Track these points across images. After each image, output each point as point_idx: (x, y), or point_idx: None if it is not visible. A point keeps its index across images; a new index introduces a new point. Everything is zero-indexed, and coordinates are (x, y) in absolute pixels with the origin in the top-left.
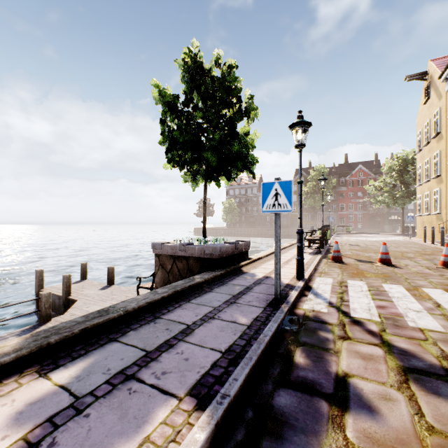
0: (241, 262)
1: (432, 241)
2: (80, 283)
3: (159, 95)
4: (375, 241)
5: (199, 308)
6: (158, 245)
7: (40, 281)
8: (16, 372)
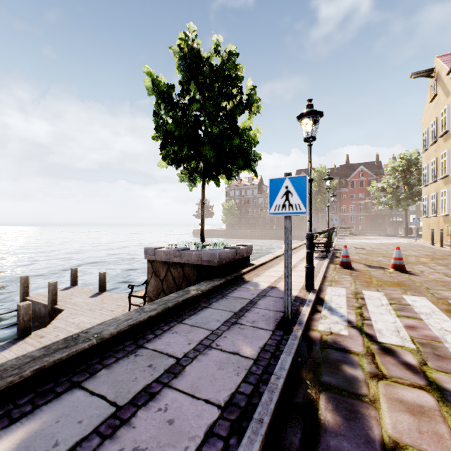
0: (243, 268)
1: (440, 244)
2: (70, 290)
3: (152, 85)
4: (380, 243)
5: (194, 331)
6: (151, 250)
7: (25, 288)
8: None
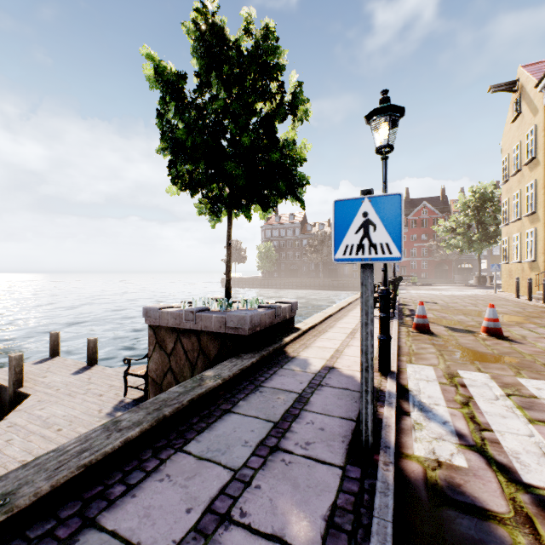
0: (285, 336)
1: (529, 296)
2: (46, 363)
3: (154, 74)
4: (453, 296)
5: (201, 474)
6: (153, 311)
7: None
8: None
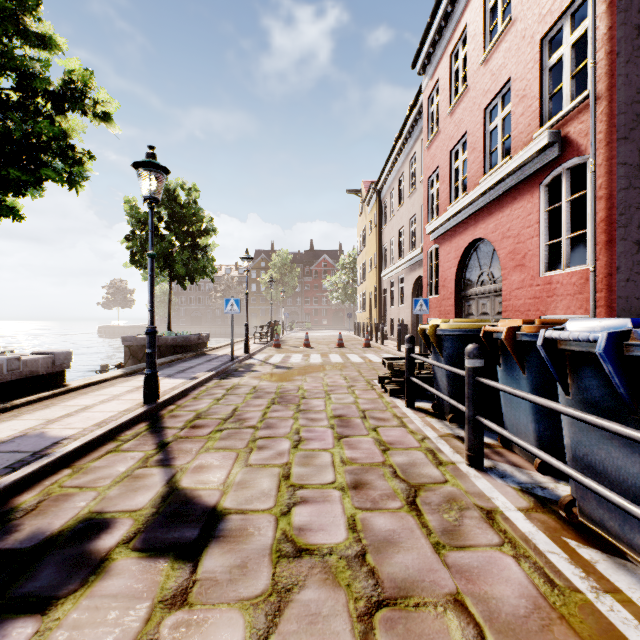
0: (205, 349)
1: (357, 333)
2: None
3: (130, 209)
4: (323, 335)
5: (192, 363)
6: (130, 338)
7: None
8: (134, 375)
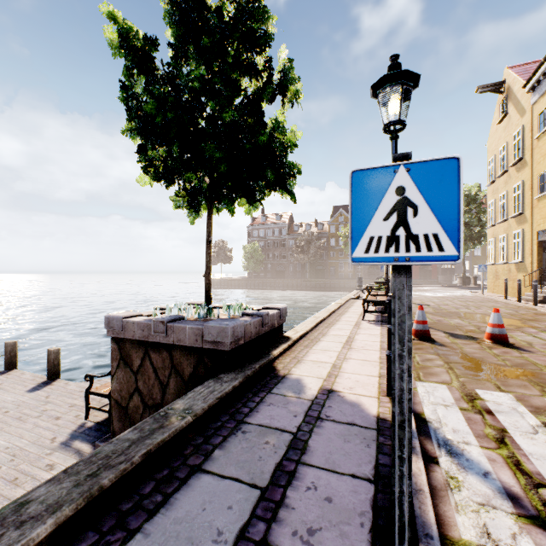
0: (273, 348)
1: (518, 298)
2: None
3: (118, 38)
4: (442, 297)
5: None
6: (116, 321)
7: None
8: None
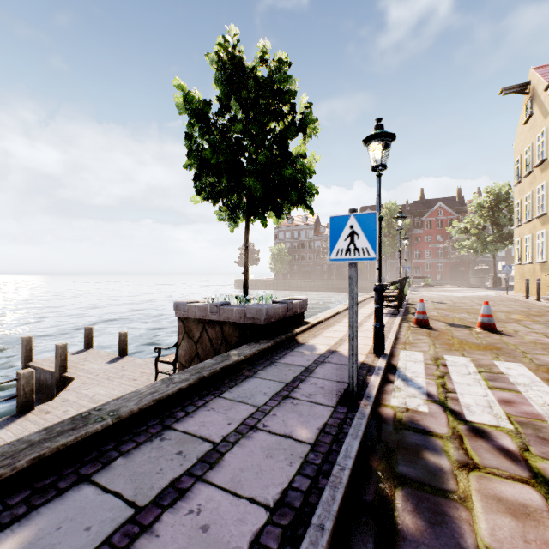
0: (296, 328)
1: (537, 297)
2: (83, 354)
3: (183, 101)
4: (463, 296)
5: (235, 408)
6: (182, 305)
7: (27, 352)
8: None
